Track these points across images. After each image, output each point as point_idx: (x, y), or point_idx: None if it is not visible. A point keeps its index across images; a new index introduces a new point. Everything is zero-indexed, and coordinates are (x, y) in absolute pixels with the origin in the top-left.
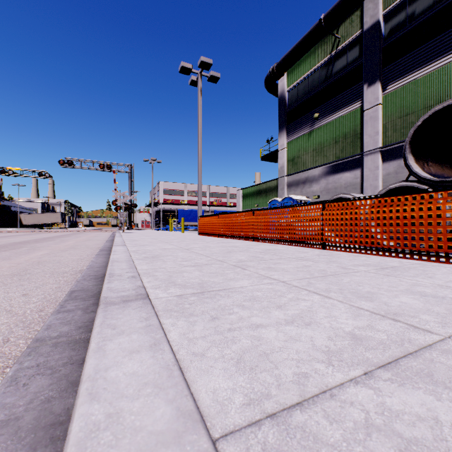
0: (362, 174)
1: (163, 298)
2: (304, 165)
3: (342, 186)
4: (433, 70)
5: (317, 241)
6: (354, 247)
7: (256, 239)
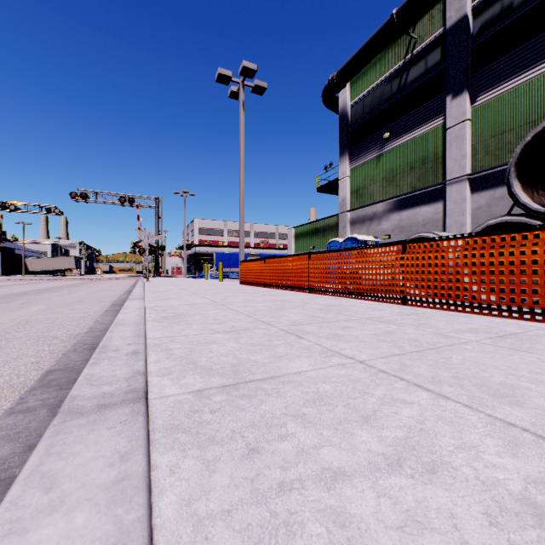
0: (445, 208)
1: (170, 397)
2: (371, 197)
3: (419, 224)
4: (537, 76)
5: (395, 294)
6: (448, 303)
7: (312, 290)
